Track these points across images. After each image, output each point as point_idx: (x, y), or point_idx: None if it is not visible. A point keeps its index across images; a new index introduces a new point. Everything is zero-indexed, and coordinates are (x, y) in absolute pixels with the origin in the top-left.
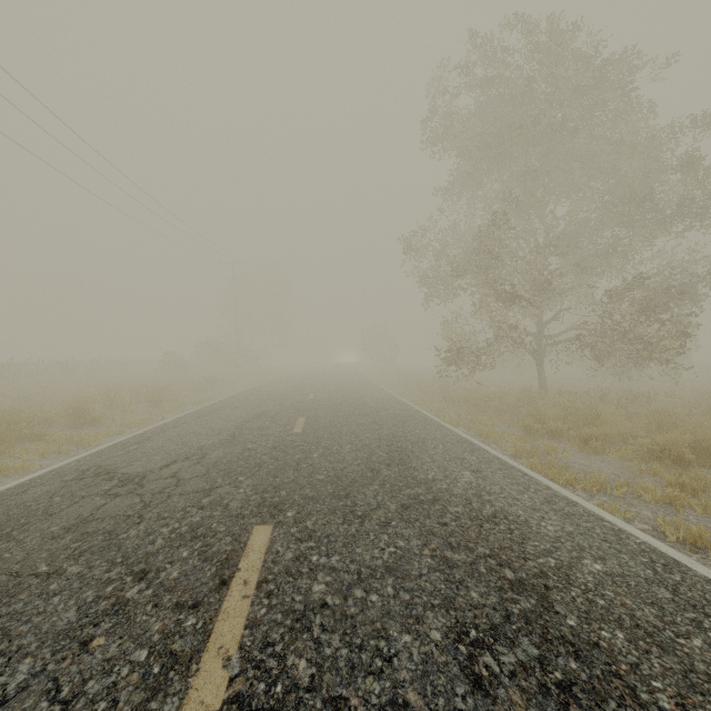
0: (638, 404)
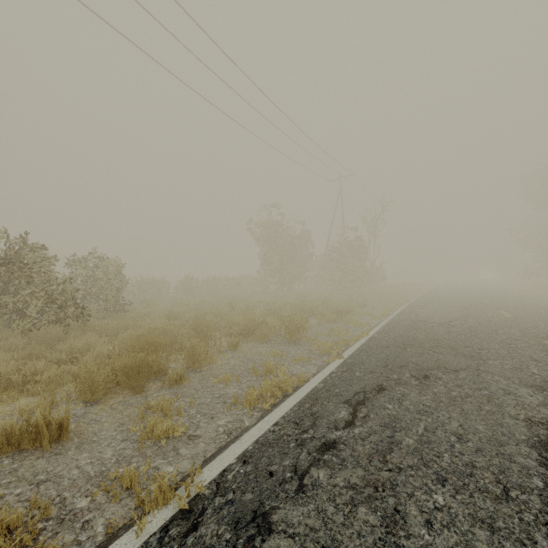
0: None
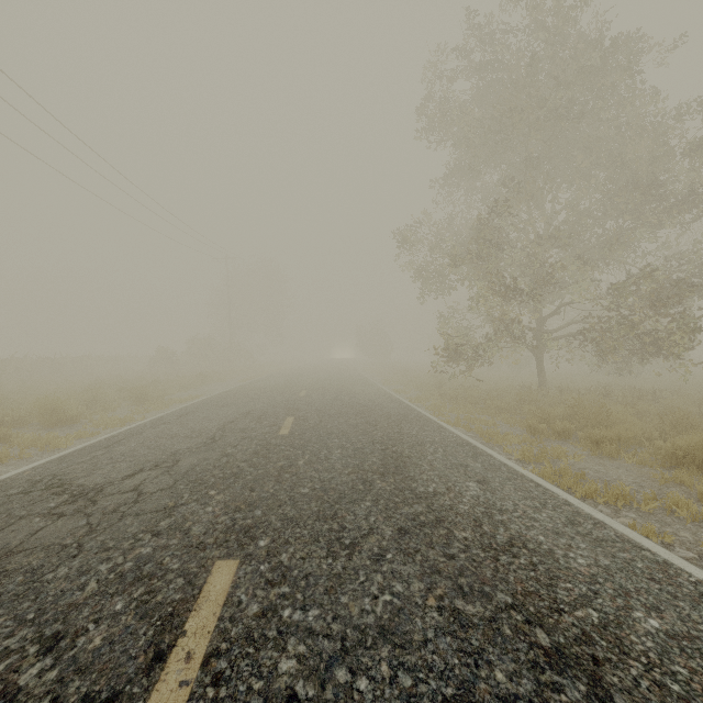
0: (644, 402)
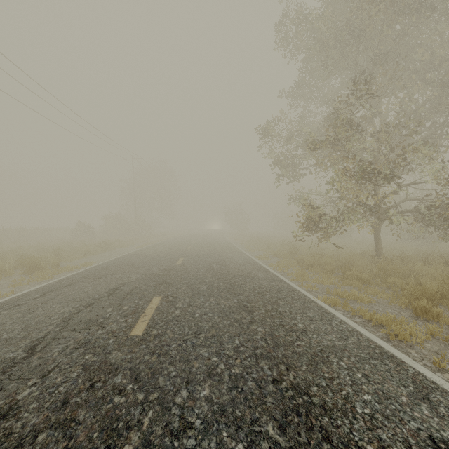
0: None
